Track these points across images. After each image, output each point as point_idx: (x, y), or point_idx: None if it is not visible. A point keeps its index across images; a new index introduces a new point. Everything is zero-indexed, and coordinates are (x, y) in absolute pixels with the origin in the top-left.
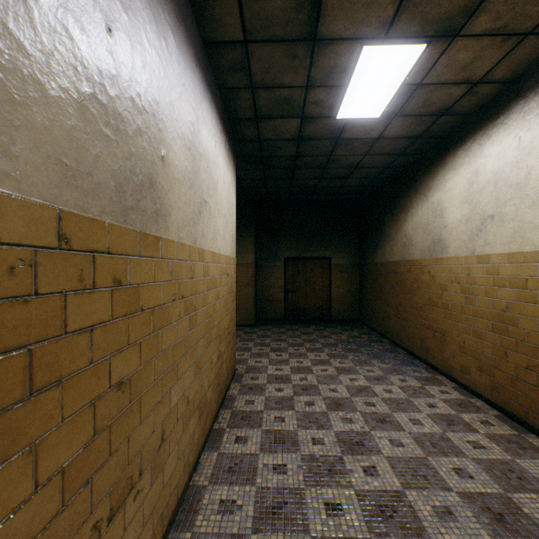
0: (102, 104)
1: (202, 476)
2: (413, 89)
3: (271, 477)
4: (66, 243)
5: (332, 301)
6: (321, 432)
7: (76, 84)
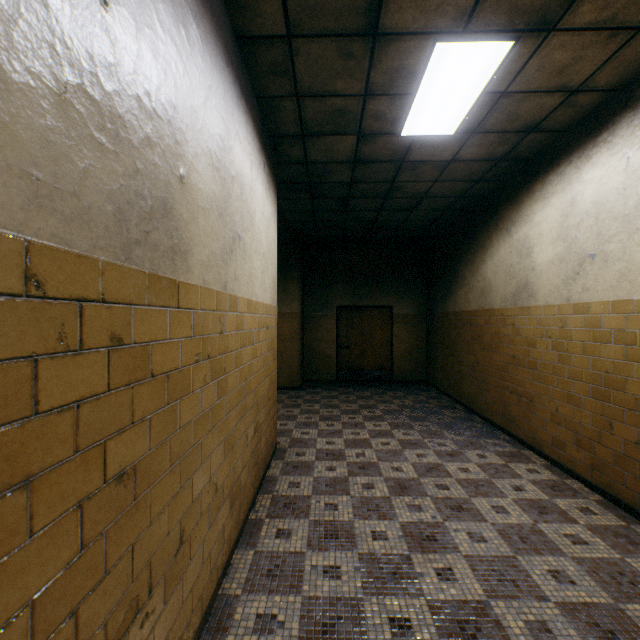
0: (93, 100)
1: (234, 582)
2: (495, 99)
3: (321, 583)
4: (37, 288)
5: (394, 358)
6: (383, 523)
7: (53, 69)
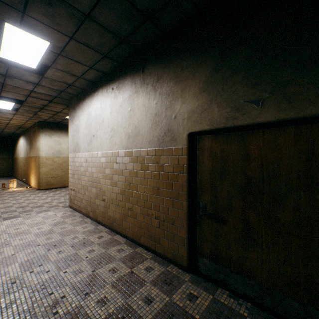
0: None
1: None
2: (3, 131)
3: None
4: None
5: (0, 170)
6: None
7: None
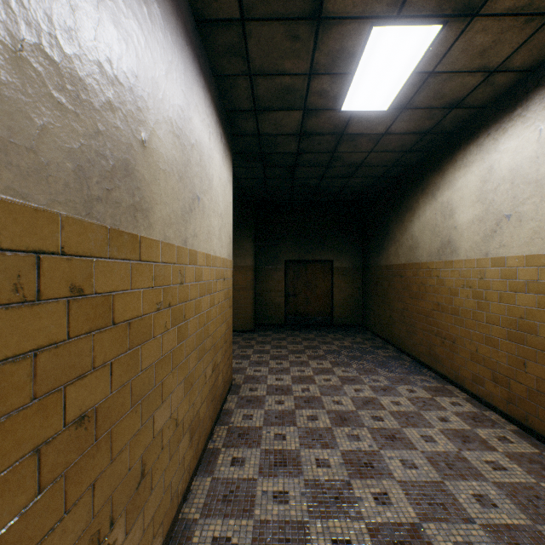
0: (52, 60)
1: (193, 507)
2: (424, 78)
3: (271, 507)
4: None
5: (334, 305)
6: (325, 452)
7: (7, 25)
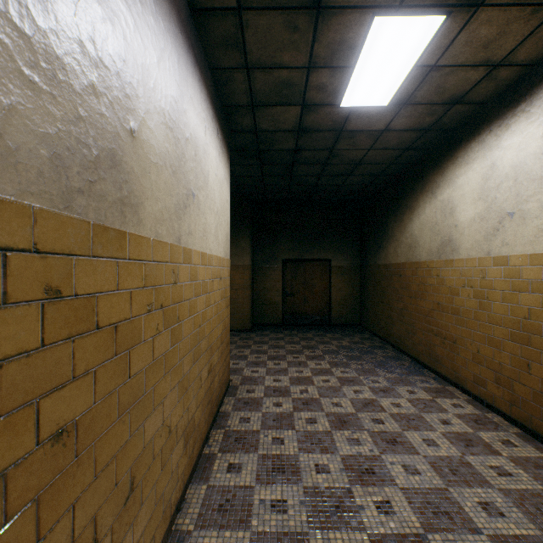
0: (22, 32)
1: (187, 517)
2: (426, 72)
3: (269, 517)
4: None
5: (332, 304)
6: (325, 457)
7: None
